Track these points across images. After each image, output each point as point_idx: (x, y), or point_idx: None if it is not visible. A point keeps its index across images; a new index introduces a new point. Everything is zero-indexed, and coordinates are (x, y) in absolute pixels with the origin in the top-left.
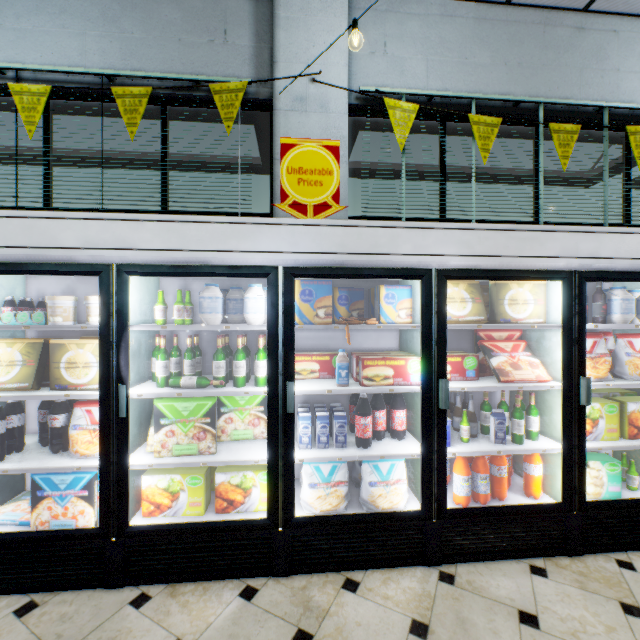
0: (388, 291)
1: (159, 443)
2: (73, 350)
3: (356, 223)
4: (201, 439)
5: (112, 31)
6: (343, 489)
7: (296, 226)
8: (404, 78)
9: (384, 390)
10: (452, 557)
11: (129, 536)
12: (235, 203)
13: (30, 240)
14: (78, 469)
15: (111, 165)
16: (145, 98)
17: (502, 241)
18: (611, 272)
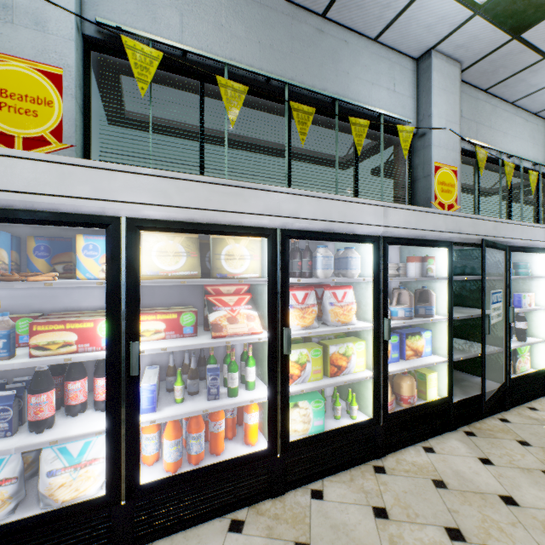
0: (89, 242)
1: None
2: None
3: (4, 151)
4: None
5: None
6: (7, 489)
7: None
8: (157, 26)
9: (56, 361)
10: (148, 536)
11: None
12: None
13: None
14: None
15: None
16: None
17: (205, 194)
18: (310, 232)
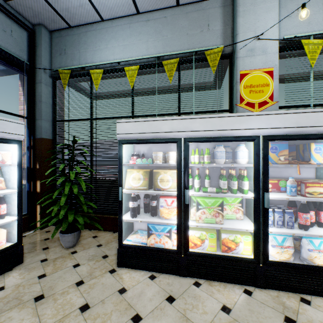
0: (316, 146)
1: (198, 216)
2: (162, 174)
3: (305, 111)
4: (216, 216)
5: (158, 37)
6: (291, 250)
7: (270, 115)
8: (310, 26)
9: (321, 200)
10: None
11: (189, 255)
12: (214, 106)
13: (151, 130)
14: (167, 224)
15: (160, 95)
16: (176, 63)
17: None
18: None
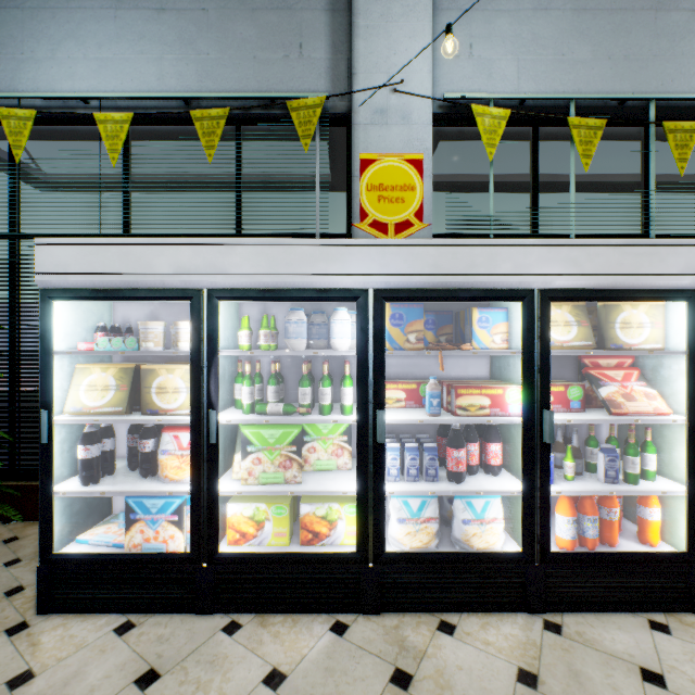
0: (481, 314)
1: (246, 470)
2: (163, 375)
3: (451, 242)
4: (287, 468)
5: (188, 53)
6: (434, 526)
7: (387, 246)
8: (492, 81)
9: (480, 421)
10: (557, 605)
11: (219, 563)
12: (311, 224)
13: (126, 267)
14: (170, 493)
15: (188, 189)
16: (223, 120)
17: (615, 257)
18: None
